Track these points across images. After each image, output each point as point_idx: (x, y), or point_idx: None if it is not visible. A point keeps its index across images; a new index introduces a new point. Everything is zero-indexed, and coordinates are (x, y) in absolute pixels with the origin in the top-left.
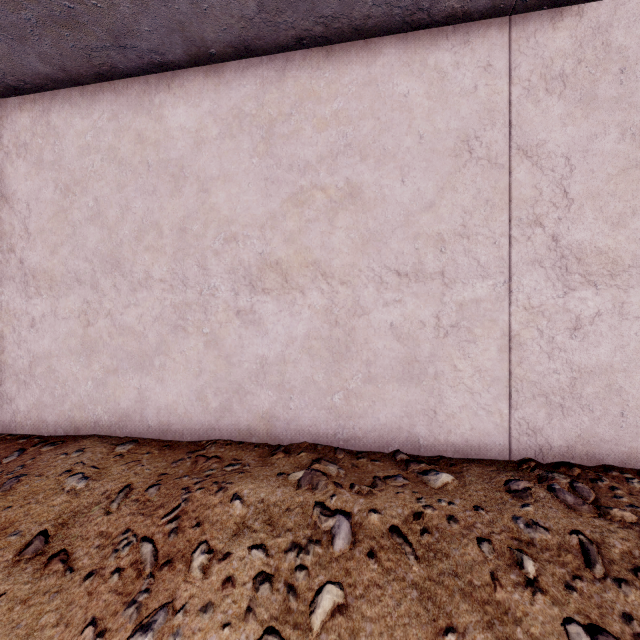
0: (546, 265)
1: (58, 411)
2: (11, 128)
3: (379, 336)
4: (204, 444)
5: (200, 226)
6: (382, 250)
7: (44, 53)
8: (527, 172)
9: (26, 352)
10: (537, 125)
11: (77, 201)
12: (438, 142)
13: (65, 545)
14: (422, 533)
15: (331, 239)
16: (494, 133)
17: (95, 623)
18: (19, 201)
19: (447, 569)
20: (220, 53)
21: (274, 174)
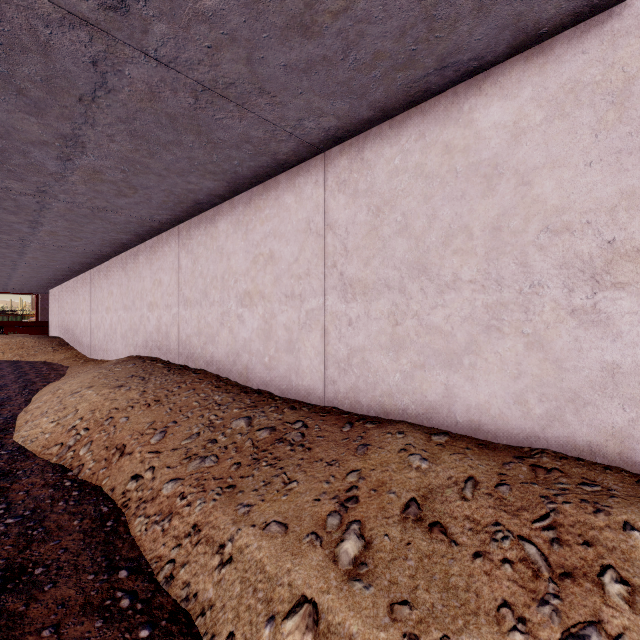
0: None
1: (370, 396)
2: (334, 171)
3: None
4: (528, 451)
5: (519, 222)
6: None
7: (373, 101)
8: None
9: (345, 345)
10: None
11: (386, 219)
12: None
13: (436, 517)
14: None
15: None
16: None
17: (509, 606)
18: (339, 227)
19: None
20: (552, 29)
21: (632, 143)
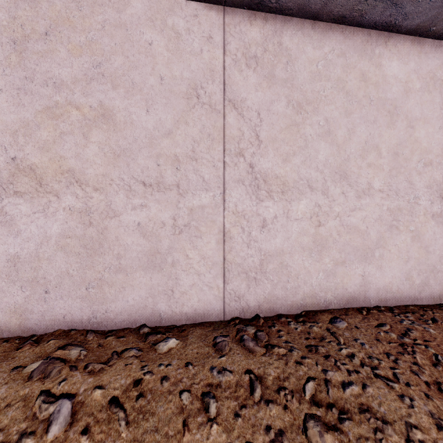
0: (246, 183)
1: None
2: None
3: (128, 234)
4: None
5: None
6: (131, 164)
7: None
8: (235, 118)
9: None
10: (241, 87)
11: None
12: (175, 85)
13: None
14: (137, 398)
15: (85, 151)
16: (214, 87)
17: None
18: None
19: (150, 427)
20: None
21: (27, 86)
